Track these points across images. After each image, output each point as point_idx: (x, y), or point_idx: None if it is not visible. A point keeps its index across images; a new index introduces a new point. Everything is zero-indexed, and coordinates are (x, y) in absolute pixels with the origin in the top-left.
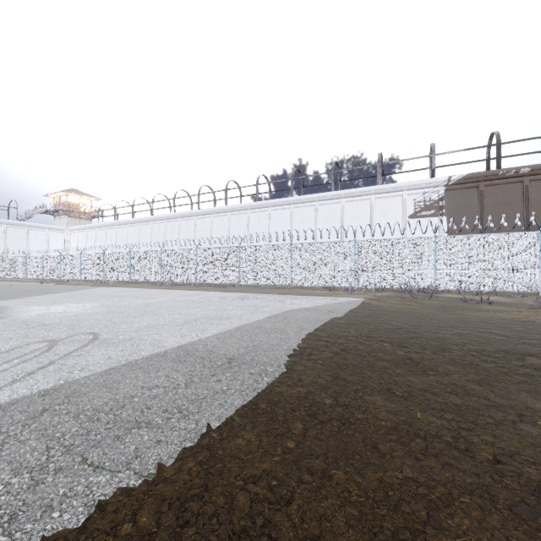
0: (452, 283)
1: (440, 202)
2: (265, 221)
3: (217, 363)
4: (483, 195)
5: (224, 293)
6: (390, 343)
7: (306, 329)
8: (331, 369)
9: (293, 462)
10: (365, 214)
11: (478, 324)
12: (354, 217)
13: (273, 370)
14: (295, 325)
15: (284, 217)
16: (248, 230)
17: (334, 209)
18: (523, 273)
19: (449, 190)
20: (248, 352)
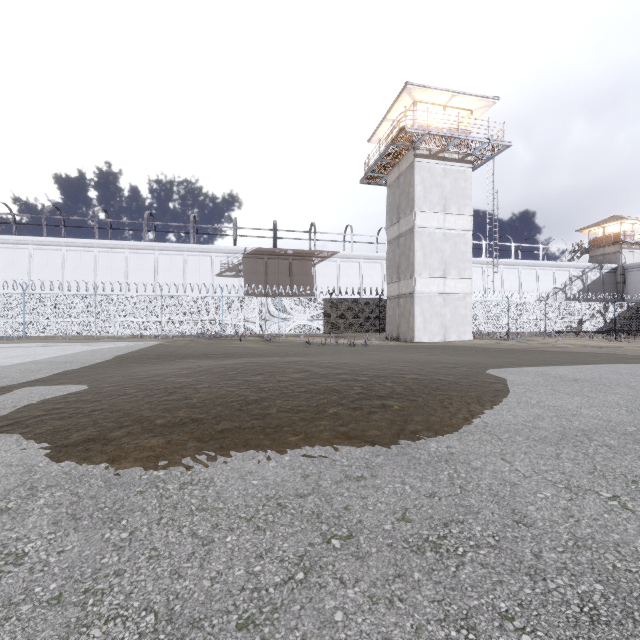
0: (233, 330)
1: (240, 266)
2: (57, 262)
3: (60, 362)
4: (267, 265)
5: (14, 344)
6: (154, 355)
7: (108, 354)
8: (119, 362)
9: (100, 370)
10: (179, 268)
11: (214, 348)
12: (168, 270)
13: (90, 363)
14: (101, 353)
15: (85, 261)
16: (29, 270)
17: (147, 259)
18: (271, 322)
19: (246, 258)
20: (75, 360)
